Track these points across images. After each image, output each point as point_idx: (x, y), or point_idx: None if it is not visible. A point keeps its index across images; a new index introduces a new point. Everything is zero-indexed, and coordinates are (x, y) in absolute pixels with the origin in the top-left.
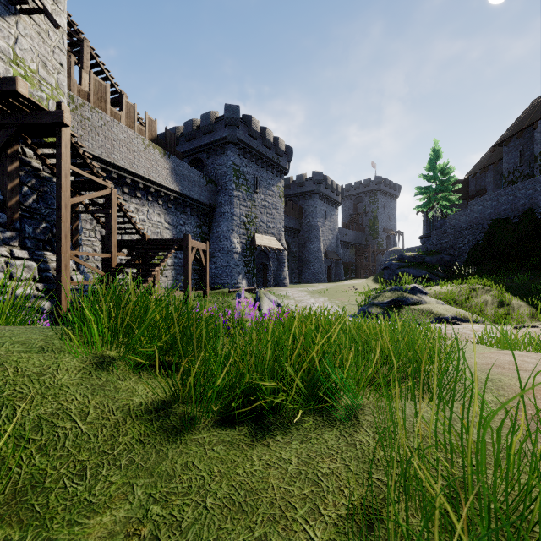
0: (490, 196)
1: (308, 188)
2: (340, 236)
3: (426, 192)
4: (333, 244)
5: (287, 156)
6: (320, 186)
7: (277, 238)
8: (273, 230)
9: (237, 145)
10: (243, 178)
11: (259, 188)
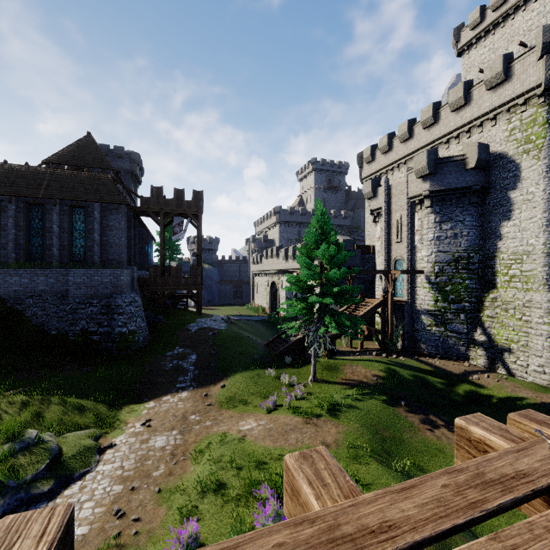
0: None
1: None
2: None
3: None
4: None
5: None
6: None
7: None
8: None
9: None
10: None
11: None
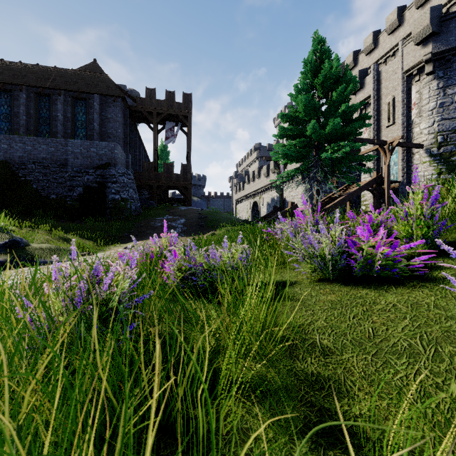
0: None
1: None
2: None
3: None
4: None
5: None
6: None
7: None
8: None
9: None
10: None
11: None
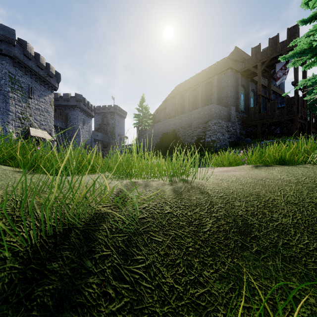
0: (162, 122)
1: (72, 103)
2: (93, 136)
3: (138, 117)
4: (89, 140)
5: (57, 79)
6: (81, 103)
7: (49, 133)
8: (45, 126)
9: (12, 59)
10: (19, 85)
11: (33, 95)
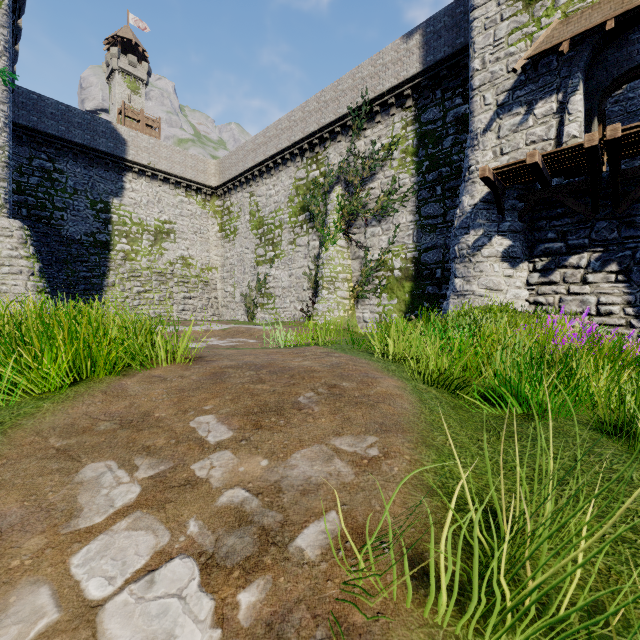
0: None
1: None
2: None
3: None
4: None
5: None
6: None
7: None
8: None
9: None
10: None
11: None
